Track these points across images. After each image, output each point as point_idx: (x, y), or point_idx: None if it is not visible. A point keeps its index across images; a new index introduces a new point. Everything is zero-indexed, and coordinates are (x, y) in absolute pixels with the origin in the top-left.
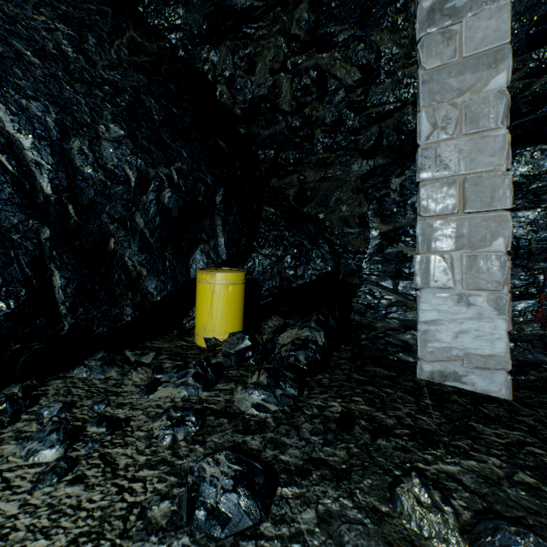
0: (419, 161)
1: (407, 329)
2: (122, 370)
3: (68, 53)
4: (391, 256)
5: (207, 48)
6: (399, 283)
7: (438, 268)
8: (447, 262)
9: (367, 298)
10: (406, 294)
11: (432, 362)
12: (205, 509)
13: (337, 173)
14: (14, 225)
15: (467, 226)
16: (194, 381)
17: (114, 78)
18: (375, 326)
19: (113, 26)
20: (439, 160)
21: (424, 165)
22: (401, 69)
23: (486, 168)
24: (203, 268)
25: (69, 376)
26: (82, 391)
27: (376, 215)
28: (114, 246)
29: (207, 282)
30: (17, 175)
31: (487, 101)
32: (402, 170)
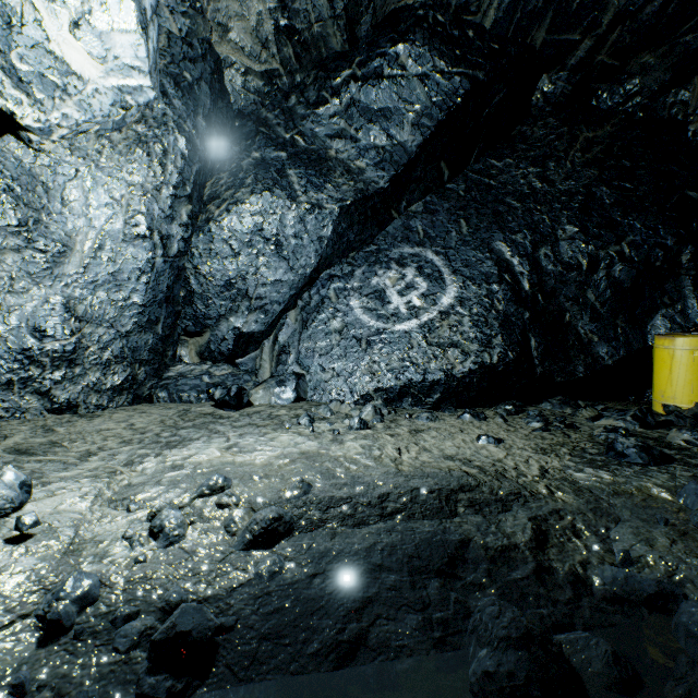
0: None
1: None
2: (574, 410)
3: (536, 186)
4: None
5: (672, 92)
6: None
7: None
8: None
9: None
10: None
11: None
12: (615, 451)
13: None
14: (512, 312)
15: None
16: (631, 419)
17: (568, 187)
18: None
19: (567, 142)
20: None
21: None
22: None
23: None
24: (664, 334)
25: (538, 407)
26: (548, 412)
27: None
28: (568, 319)
29: (663, 347)
30: (512, 284)
31: None
32: None
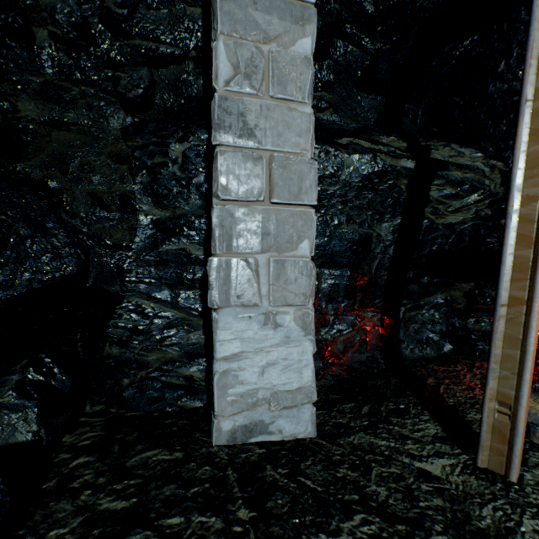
0: (216, 112)
1: (192, 358)
2: None
3: None
4: (170, 256)
5: None
6: (181, 293)
7: (241, 278)
8: (252, 269)
9: (132, 318)
10: (190, 308)
11: (234, 416)
12: None
13: (83, 122)
14: None
15: (274, 220)
16: None
17: None
18: (146, 360)
19: None
20: (243, 121)
21: (223, 121)
22: (182, 2)
23: (294, 150)
24: None
25: None
26: None
27: (147, 193)
28: None
29: None
30: None
31: (295, 63)
32: (185, 134)
